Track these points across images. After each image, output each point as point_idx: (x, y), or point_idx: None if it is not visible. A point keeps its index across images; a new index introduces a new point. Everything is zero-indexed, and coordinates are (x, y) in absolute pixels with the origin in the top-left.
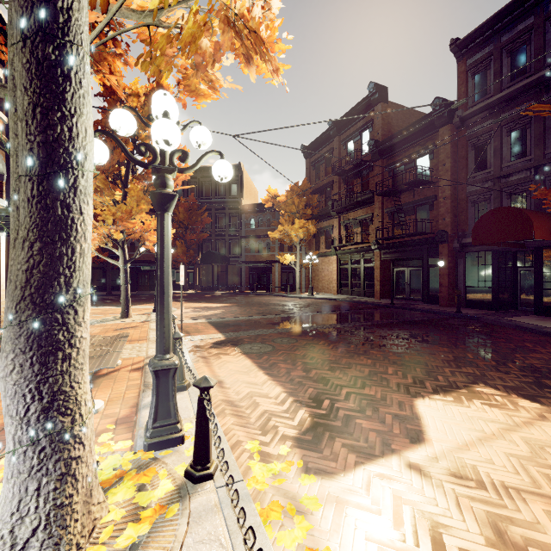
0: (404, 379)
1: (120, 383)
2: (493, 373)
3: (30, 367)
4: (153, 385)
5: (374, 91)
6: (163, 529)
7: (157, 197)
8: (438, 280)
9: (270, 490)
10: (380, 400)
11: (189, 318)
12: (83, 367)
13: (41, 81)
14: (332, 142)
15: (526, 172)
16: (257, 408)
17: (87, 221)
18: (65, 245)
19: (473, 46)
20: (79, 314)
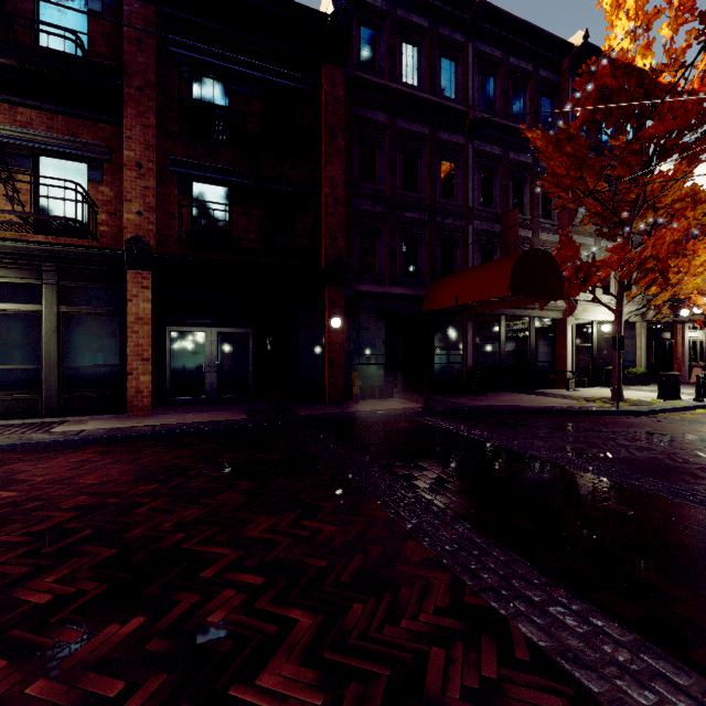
0: None
1: None
2: None
3: None
4: None
5: None
6: None
7: None
8: (318, 354)
9: None
10: None
11: None
12: None
13: None
14: None
15: (421, 213)
16: None
17: None
18: None
19: None
20: None
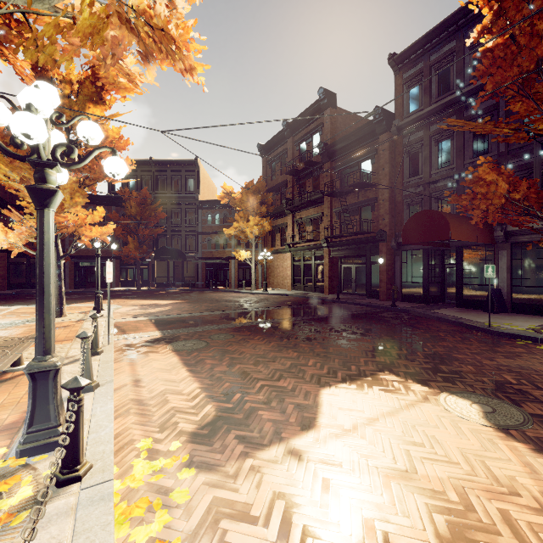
0: (320, 370)
1: (23, 387)
2: (401, 361)
3: None
4: (29, 388)
5: (323, 96)
6: (1, 538)
7: (33, 192)
8: (379, 276)
9: (145, 487)
10: (290, 391)
11: (131, 316)
12: None
13: None
14: (287, 142)
15: (450, 179)
16: (165, 405)
17: None
18: None
19: (408, 62)
20: None
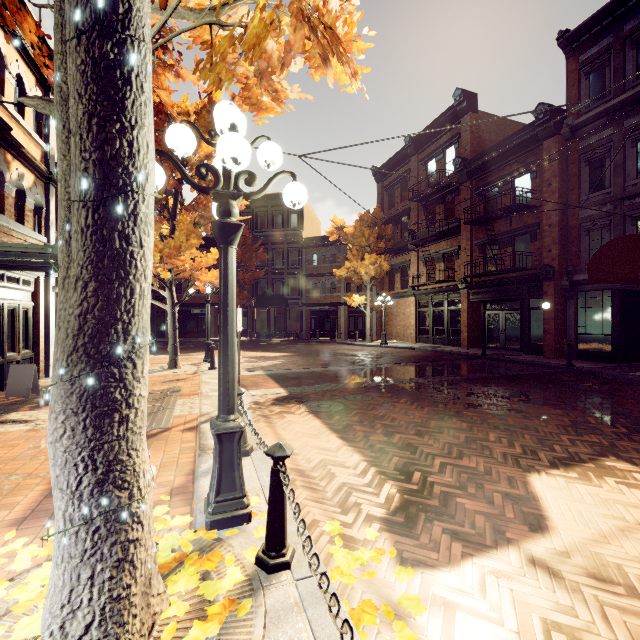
0: (510, 448)
1: (173, 445)
2: (626, 443)
3: (83, 431)
4: (216, 451)
5: (460, 99)
6: (235, 630)
7: (220, 228)
8: (542, 325)
9: (359, 585)
10: (484, 474)
11: (245, 370)
12: (141, 431)
13: (98, 85)
14: (409, 162)
15: None
16: (333, 480)
17: (147, 256)
18: (123, 285)
19: (588, 38)
20: (138, 368)
